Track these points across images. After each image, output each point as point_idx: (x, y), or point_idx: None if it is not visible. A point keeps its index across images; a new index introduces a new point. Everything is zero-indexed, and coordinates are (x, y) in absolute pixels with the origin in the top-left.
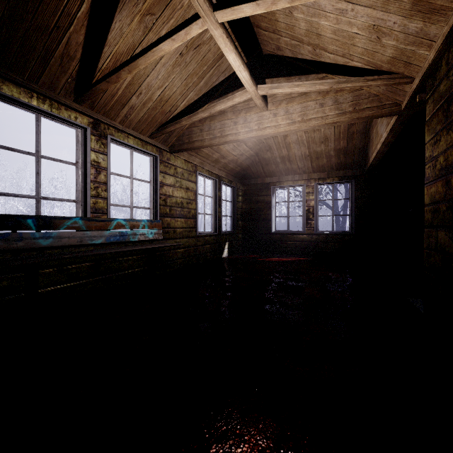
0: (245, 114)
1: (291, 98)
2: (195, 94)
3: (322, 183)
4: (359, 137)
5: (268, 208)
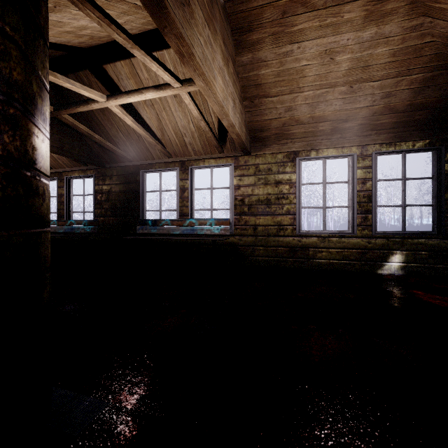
0: None
1: None
2: None
3: None
4: None
5: None
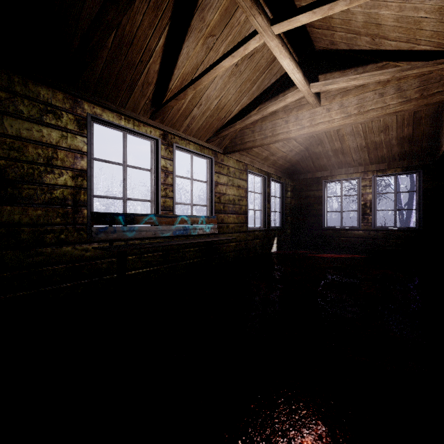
0: (296, 112)
1: (346, 91)
2: (247, 99)
3: (381, 175)
4: (428, 122)
5: (319, 203)
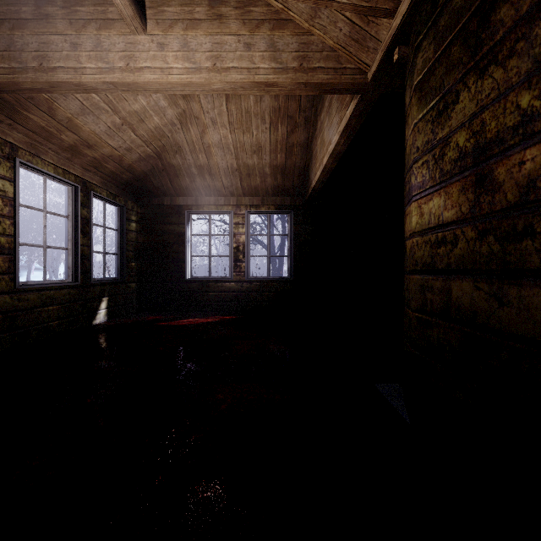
0: (97, 30)
1: (193, 19)
2: None
3: (255, 212)
4: (299, 152)
5: (180, 243)
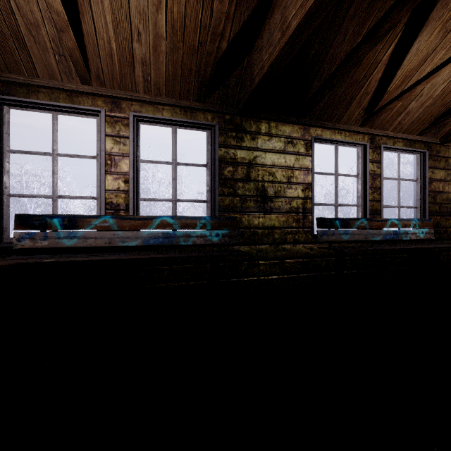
0: None
1: None
2: None
3: None
4: None
5: None
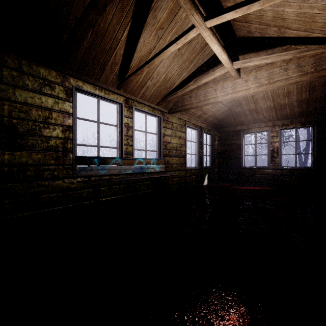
0: (222, 83)
1: (259, 67)
2: (186, 73)
3: (285, 128)
4: (320, 89)
5: (238, 149)
